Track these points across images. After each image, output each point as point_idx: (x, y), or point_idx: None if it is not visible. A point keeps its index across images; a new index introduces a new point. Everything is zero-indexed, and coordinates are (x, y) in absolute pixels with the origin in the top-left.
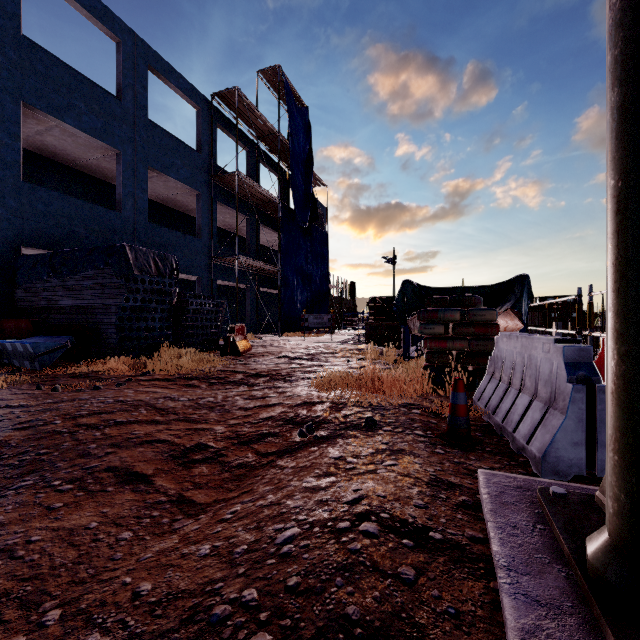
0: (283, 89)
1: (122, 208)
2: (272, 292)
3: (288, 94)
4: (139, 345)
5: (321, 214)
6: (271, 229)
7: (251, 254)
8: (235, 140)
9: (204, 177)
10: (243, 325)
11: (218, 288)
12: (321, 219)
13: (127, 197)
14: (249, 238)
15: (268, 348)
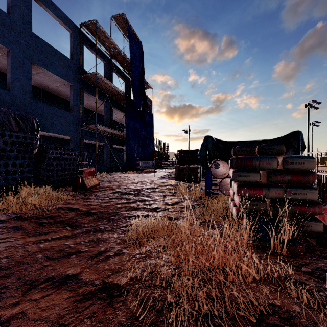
0: (127, 29)
1: (11, 88)
2: (122, 148)
3: (129, 31)
4: (0, 185)
5: (149, 105)
6: (120, 111)
7: (107, 125)
8: (96, 55)
9: (75, 75)
10: (92, 168)
11: (88, 145)
12: (149, 108)
13: (15, 81)
14: (106, 115)
15: (112, 183)
